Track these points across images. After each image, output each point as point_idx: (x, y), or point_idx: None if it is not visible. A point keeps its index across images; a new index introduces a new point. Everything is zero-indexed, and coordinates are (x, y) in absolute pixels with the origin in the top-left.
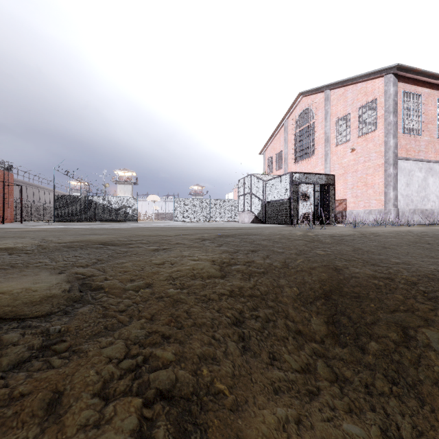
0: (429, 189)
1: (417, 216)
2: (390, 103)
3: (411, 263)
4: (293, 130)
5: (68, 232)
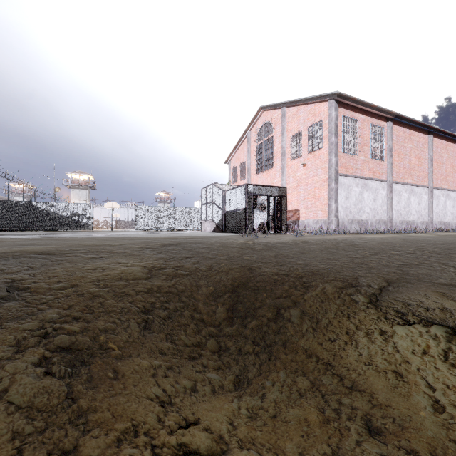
0: (364, 202)
1: (354, 225)
2: (332, 125)
3: (310, 264)
4: (256, 142)
5: (3, 242)
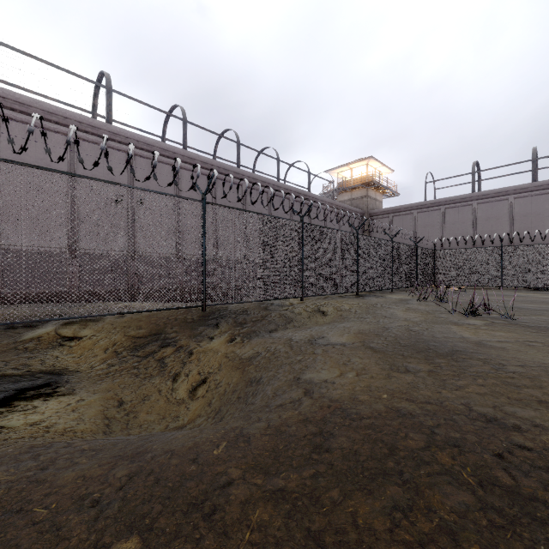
0: None
1: None
2: None
3: None
4: None
5: None
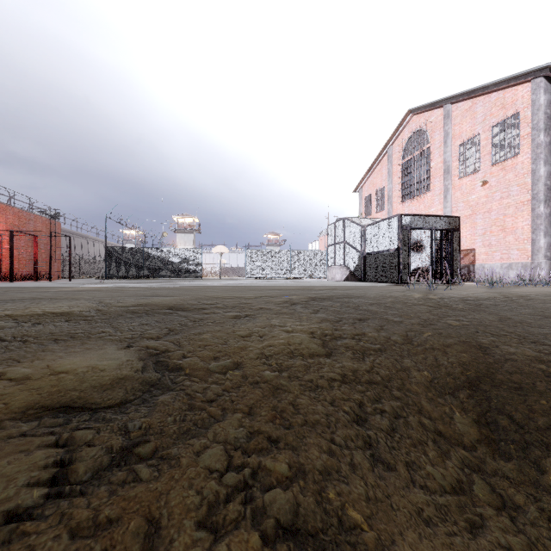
0: None
1: None
2: (540, 117)
3: None
4: (400, 159)
5: (125, 292)
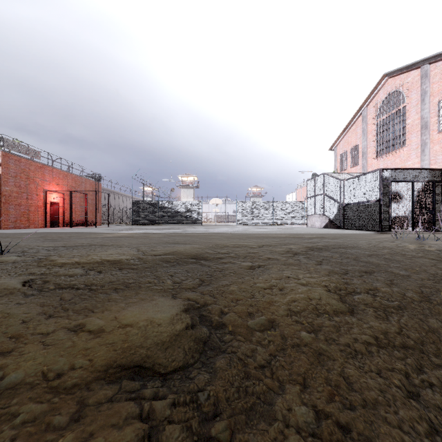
0: None
1: None
2: None
3: None
4: (375, 119)
5: (152, 239)
